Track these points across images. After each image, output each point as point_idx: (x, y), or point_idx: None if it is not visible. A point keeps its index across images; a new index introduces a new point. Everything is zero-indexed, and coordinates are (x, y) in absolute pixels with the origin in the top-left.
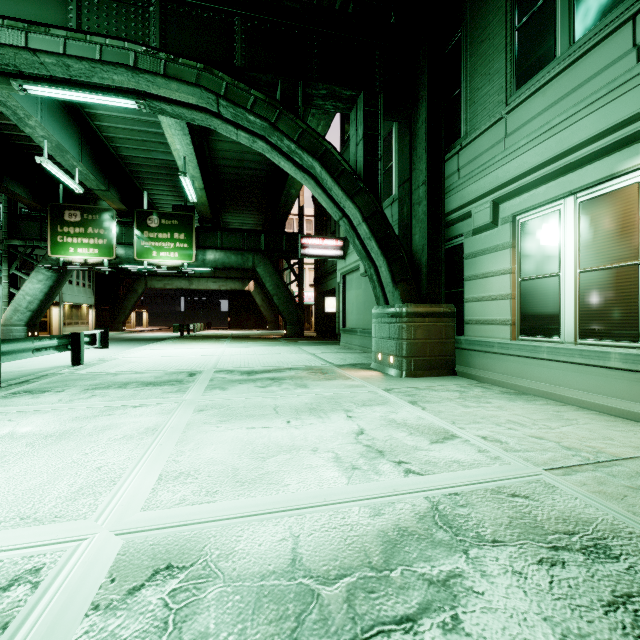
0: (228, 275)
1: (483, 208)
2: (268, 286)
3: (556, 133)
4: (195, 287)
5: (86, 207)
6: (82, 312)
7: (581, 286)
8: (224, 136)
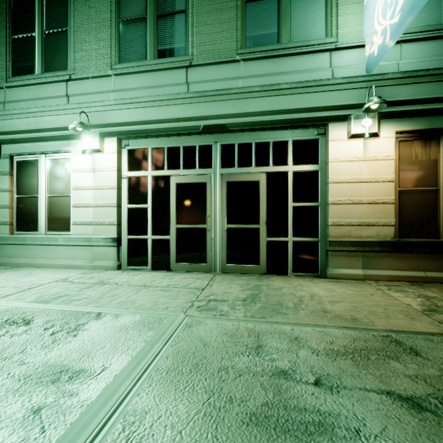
0: None
1: None
2: None
3: (35, 117)
4: None
5: None
6: None
7: (48, 204)
8: None
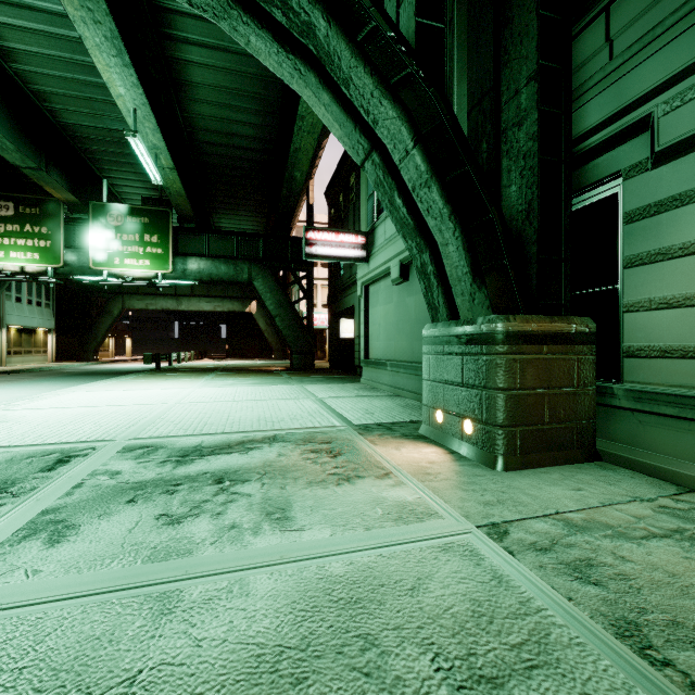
0: (225, 294)
1: (694, 94)
2: (268, 305)
3: None
4: (184, 308)
5: (22, 197)
6: (37, 338)
7: None
8: (201, 93)
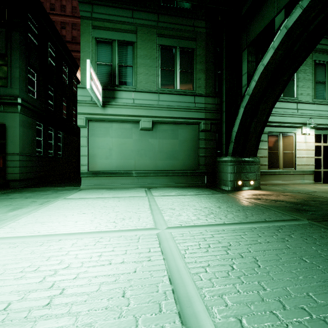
0: None
1: None
2: None
3: (282, 116)
4: None
5: None
6: None
7: (283, 156)
8: None
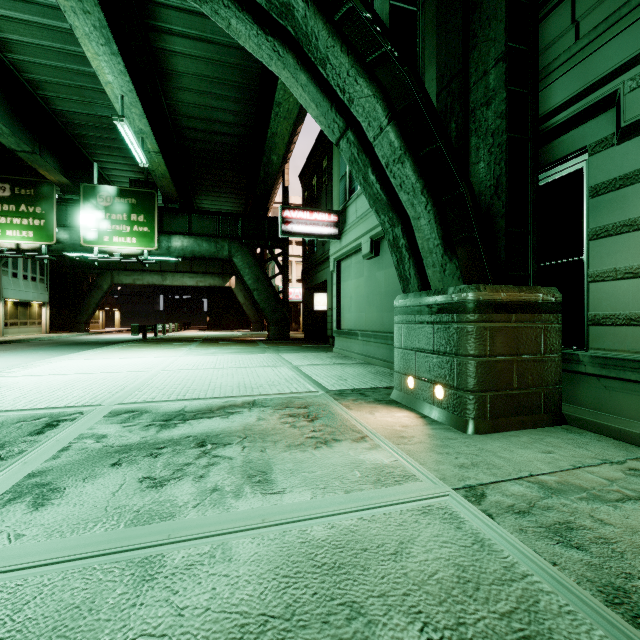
0: (207, 270)
1: None
2: (247, 279)
3: None
4: (169, 283)
5: (17, 179)
6: (32, 310)
7: None
8: (184, 82)
